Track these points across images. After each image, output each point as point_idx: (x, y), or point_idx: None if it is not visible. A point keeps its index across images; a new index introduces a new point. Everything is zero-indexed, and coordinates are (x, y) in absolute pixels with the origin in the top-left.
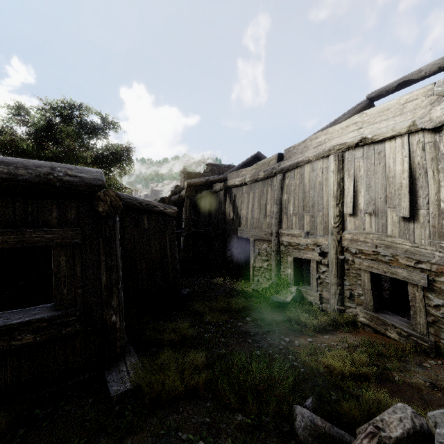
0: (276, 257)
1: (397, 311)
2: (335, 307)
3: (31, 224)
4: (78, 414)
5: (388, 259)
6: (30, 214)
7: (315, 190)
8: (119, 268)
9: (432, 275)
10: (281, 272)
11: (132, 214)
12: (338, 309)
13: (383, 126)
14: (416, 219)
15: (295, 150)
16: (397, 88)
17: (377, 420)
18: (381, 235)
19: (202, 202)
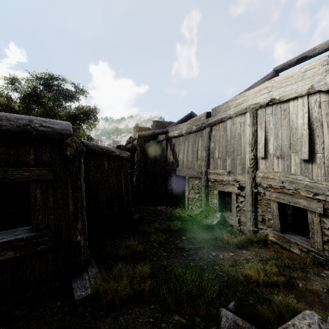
0: (205, 190)
1: (298, 231)
2: (250, 229)
3: (13, 164)
4: (48, 315)
5: (292, 192)
6: (12, 156)
7: (235, 139)
8: (83, 198)
9: (327, 204)
10: (209, 202)
11: (95, 158)
12: (252, 230)
13: (288, 89)
14: (314, 161)
15: (219, 109)
16: (297, 62)
17: (289, 325)
18: (287, 173)
19: (149, 149)
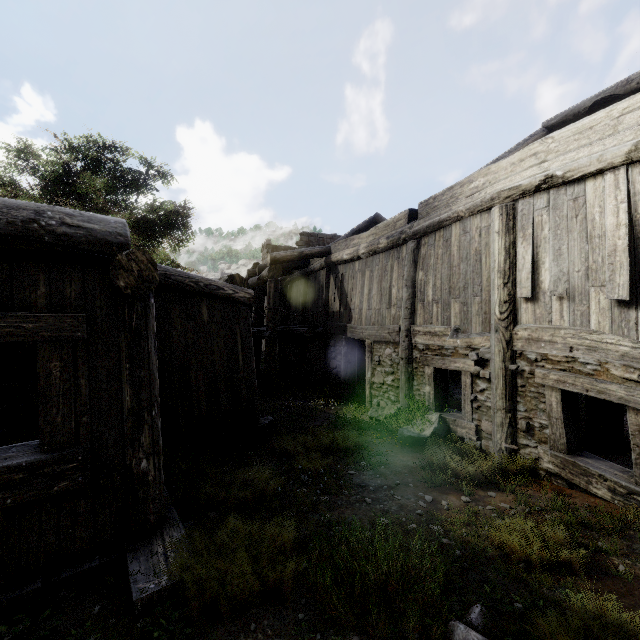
0: (406, 368)
1: (599, 451)
2: (502, 446)
3: None
4: (72, 634)
5: (592, 368)
6: None
7: (468, 263)
8: (154, 381)
9: None
10: (414, 392)
11: (183, 300)
12: (507, 448)
13: (584, 155)
14: None
15: (436, 202)
16: (591, 109)
17: None
18: (580, 330)
19: (293, 287)
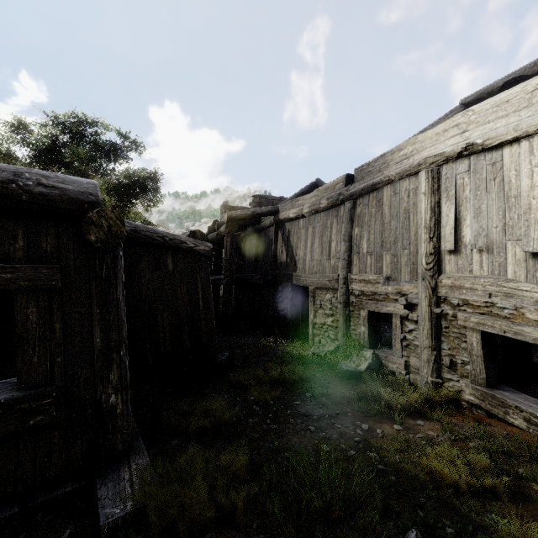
0: (344, 311)
1: (512, 384)
2: (428, 379)
3: None
4: None
5: (509, 312)
6: None
7: (398, 220)
8: (123, 324)
9: None
10: (351, 331)
11: (151, 252)
12: (432, 381)
13: (501, 125)
14: None
15: (369, 168)
16: (503, 88)
17: None
18: (498, 279)
19: (247, 241)
